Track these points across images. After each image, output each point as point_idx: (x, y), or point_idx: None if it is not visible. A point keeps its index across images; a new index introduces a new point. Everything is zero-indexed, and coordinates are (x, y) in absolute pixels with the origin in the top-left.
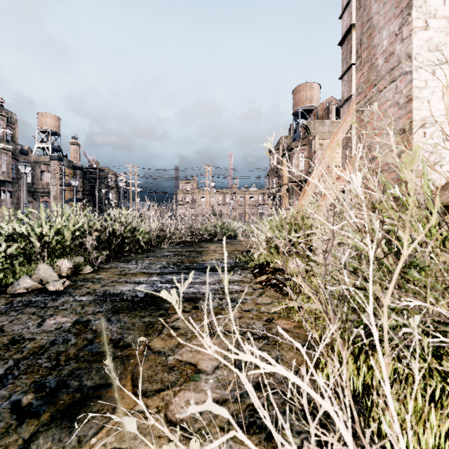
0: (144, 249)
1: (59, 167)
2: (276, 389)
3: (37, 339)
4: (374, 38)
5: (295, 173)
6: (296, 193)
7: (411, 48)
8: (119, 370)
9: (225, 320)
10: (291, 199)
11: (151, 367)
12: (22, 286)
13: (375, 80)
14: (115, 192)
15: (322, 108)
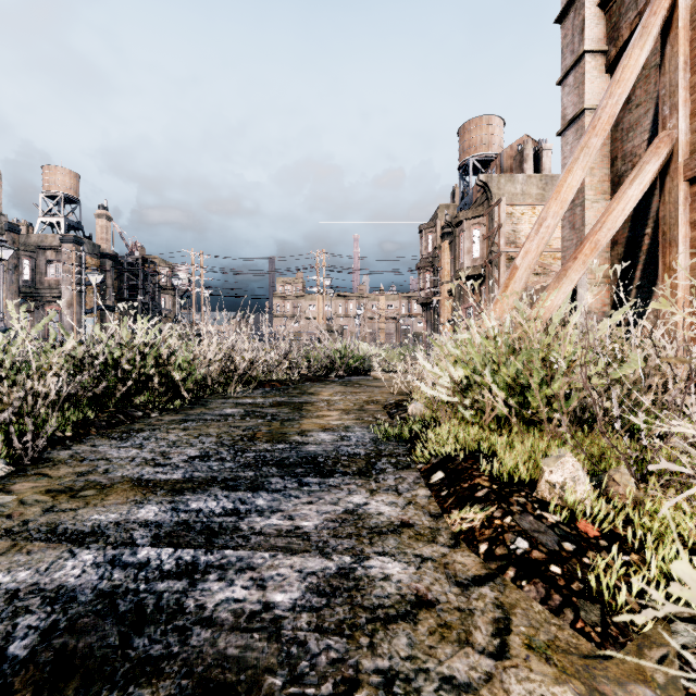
0: (187, 399)
1: (76, 254)
2: None
3: None
4: None
5: (465, 263)
6: (465, 297)
7: None
8: None
9: None
10: (457, 307)
11: None
12: None
13: None
14: (171, 296)
15: (510, 154)
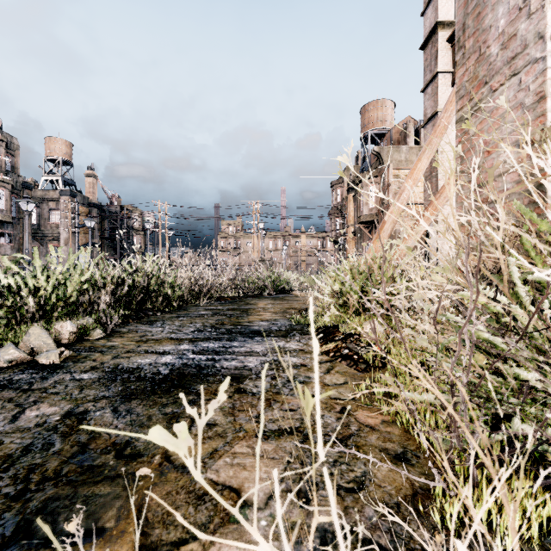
0: (174, 306)
1: (71, 204)
2: (369, 539)
3: (5, 442)
4: (485, 18)
5: (364, 212)
6: (365, 237)
7: (544, 24)
8: (119, 500)
9: (282, 411)
10: (359, 244)
11: (169, 495)
12: (3, 358)
13: (486, 76)
14: (141, 236)
15: (397, 131)
